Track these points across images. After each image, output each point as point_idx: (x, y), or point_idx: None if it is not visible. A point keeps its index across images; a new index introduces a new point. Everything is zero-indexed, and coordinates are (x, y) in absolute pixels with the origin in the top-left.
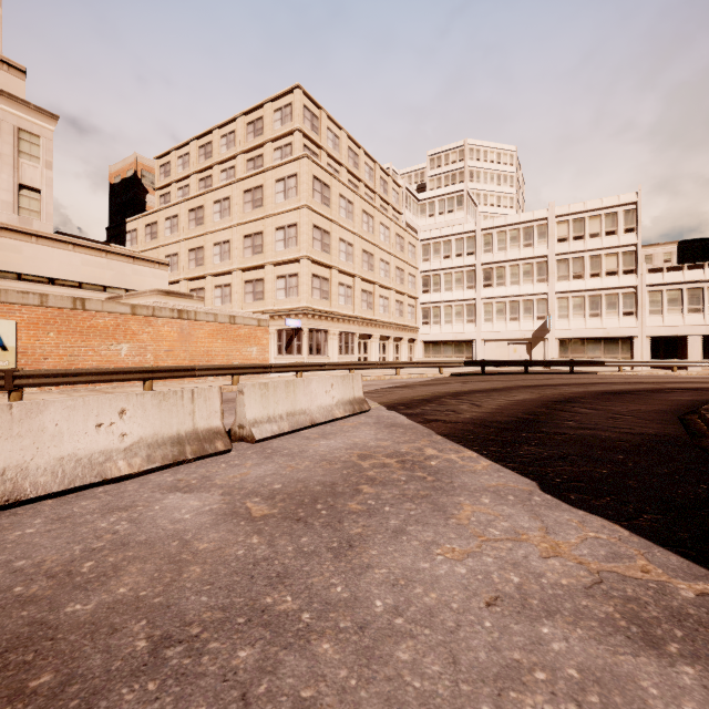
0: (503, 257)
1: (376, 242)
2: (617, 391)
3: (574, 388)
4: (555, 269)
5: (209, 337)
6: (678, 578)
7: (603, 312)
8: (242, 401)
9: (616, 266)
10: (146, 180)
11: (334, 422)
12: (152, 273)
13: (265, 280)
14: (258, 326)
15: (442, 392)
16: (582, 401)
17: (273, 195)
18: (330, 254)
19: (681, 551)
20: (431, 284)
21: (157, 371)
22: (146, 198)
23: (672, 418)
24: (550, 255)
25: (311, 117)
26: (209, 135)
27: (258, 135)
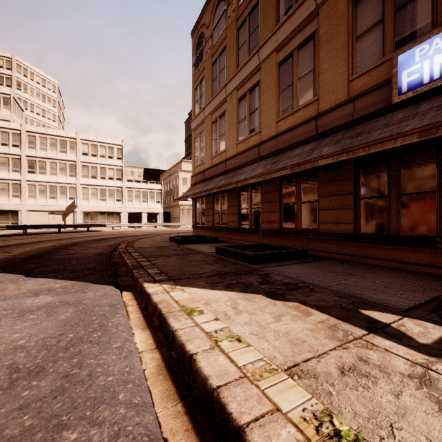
0: (45, 155)
1: None
2: (102, 238)
3: (82, 238)
4: (81, 170)
5: None
6: (59, 284)
7: (107, 198)
8: None
9: (113, 175)
10: None
11: None
12: None
13: None
14: None
15: None
16: (79, 244)
17: None
18: None
19: (67, 279)
20: None
21: None
22: None
23: (111, 246)
24: (77, 161)
25: None
26: None
27: None
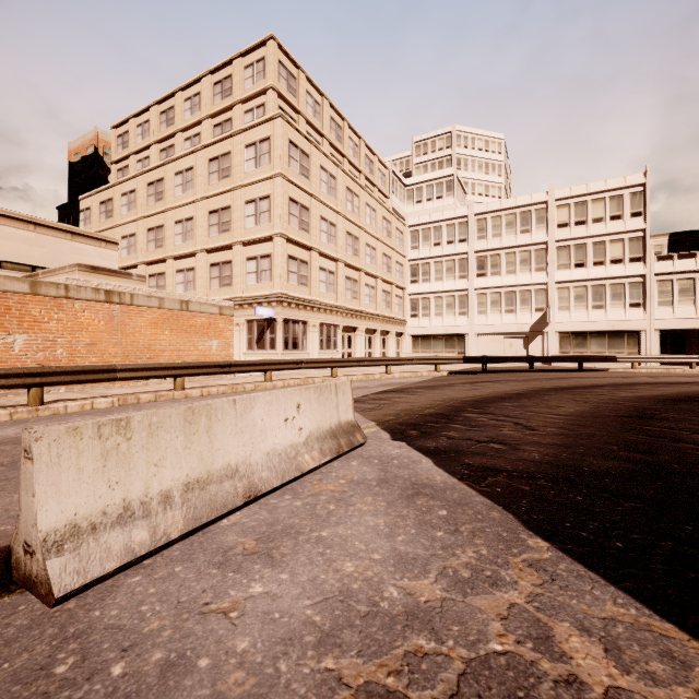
0: (498, 244)
1: (361, 224)
2: (679, 397)
3: (616, 392)
4: (555, 257)
5: (152, 327)
6: None
7: (607, 304)
8: (28, 479)
9: (622, 253)
10: (109, 158)
11: (300, 480)
12: (97, 252)
13: (233, 263)
14: (220, 314)
15: (456, 400)
16: (666, 416)
17: (242, 163)
18: (309, 233)
19: None
20: (420, 273)
21: (50, 374)
22: (109, 178)
23: None
24: (549, 241)
25: (288, 77)
26: (172, 99)
27: (226, 96)
